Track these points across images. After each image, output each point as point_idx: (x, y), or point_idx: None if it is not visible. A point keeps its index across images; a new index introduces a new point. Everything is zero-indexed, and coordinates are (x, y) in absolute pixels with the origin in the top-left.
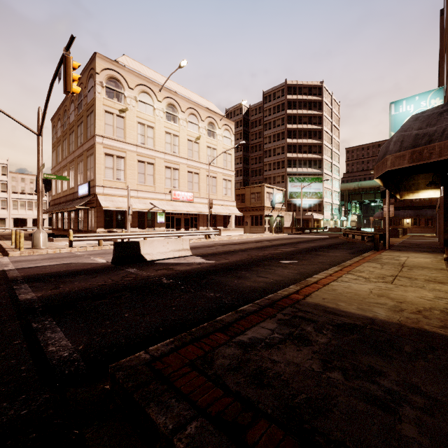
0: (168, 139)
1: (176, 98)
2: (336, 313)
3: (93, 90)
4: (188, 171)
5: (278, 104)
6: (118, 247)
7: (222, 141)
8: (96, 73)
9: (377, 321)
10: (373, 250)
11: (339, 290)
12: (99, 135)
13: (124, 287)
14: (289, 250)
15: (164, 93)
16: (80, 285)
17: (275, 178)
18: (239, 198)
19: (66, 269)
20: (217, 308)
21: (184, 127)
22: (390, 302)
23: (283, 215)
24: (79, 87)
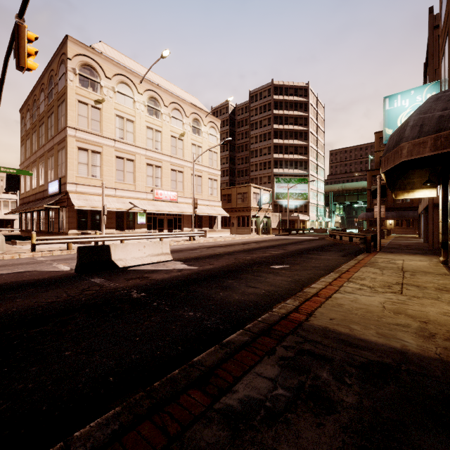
0: (149, 135)
1: (158, 91)
2: (353, 344)
3: (64, 77)
4: (172, 169)
5: (265, 104)
6: (83, 252)
7: (207, 138)
8: (67, 59)
9: (411, 356)
10: (365, 252)
11: (345, 305)
12: (71, 127)
13: (79, 305)
14: (278, 252)
15: (145, 85)
16: (23, 303)
17: (261, 178)
18: (225, 198)
19: (15, 280)
20: (196, 336)
21: (167, 122)
22: (412, 323)
23: (269, 216)
24: (36, 63)
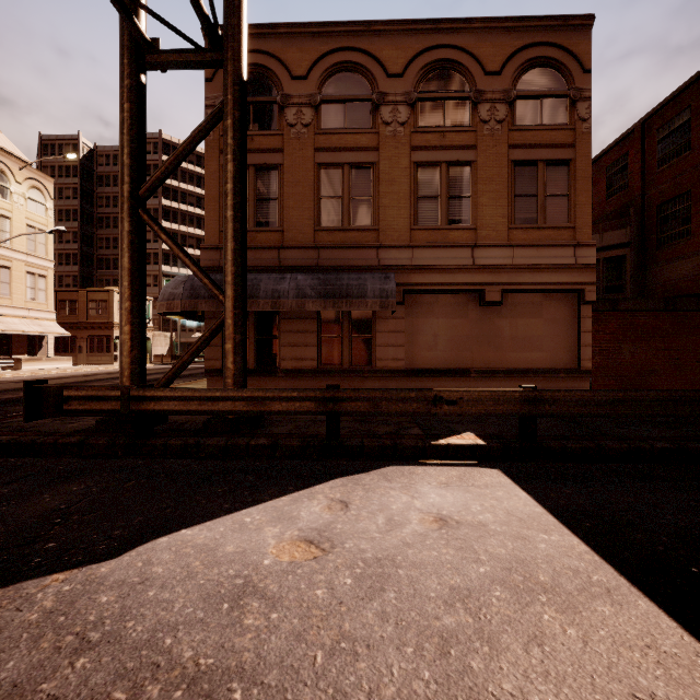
0: None
1: None
2: None
3: None
4: None
5: (149, 164)
6: None
7: (24, 205)
8: None
9: None
10: None
11: None
12: None
13: None
14: None
15: None
16: None
17: None
18: (66, 306)
19: None
20: None
21: None
22: None
23: (150, 338)
24: None
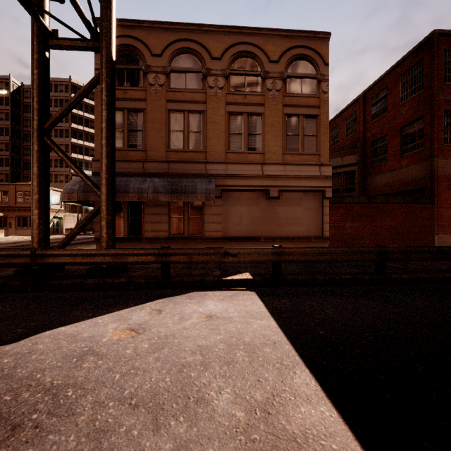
0: None
1: None
2: None
3: None
4: None
5: (62, 99)
6: None
7: None
8: None
9: None
10: None
11: None
12: None
13: None
14: None
15: None
16: None
17: (57, 176)
18: None
19: None
20: None
21: None
22: None
23: (62, 217)
24: None
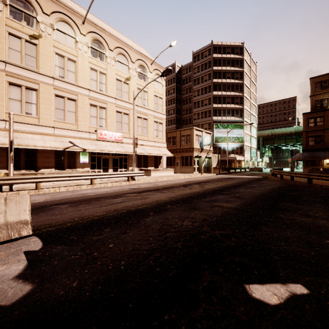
0: (93, 76)
1: (102, 34)
2: None
3: None
4: (117, 110)
5: (206, 62)
6: None
7: (153, 84)
8: None
9: None
10: None
11: None
12: None
13: None
14: (234, 206)
15: (88, 27)
16: None
17: (203, 125)
18: (171, 140)
19: None
20: None
21: (112, 65)
22: None
23: (210, 157)
24: None
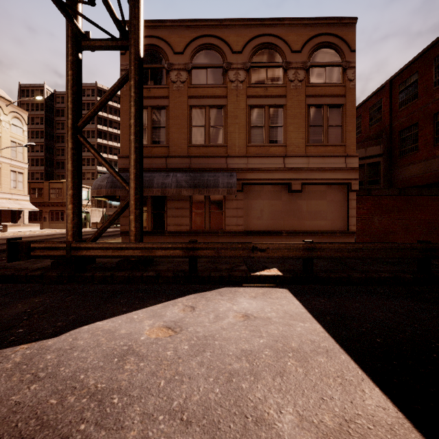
0: None
1: None
2: None
3: None
4: None
5: (89, 102)
6: None
7: (9, 128)
8: None
9: None
10: None
11: None
12: None
13: None
14: None
15: None
16: None
17: (85, 174)
18: (36, 192)
19: None
20: None
21: None
22: None
23: (89, 212)
24: None
